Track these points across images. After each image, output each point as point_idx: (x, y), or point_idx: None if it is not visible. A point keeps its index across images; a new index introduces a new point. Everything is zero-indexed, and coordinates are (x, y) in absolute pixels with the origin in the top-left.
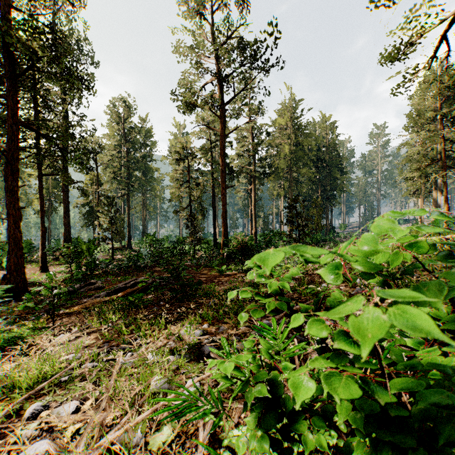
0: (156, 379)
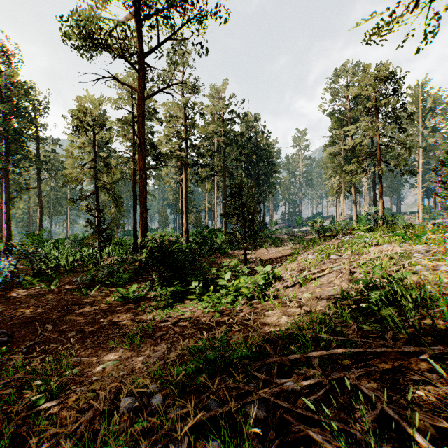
0: None
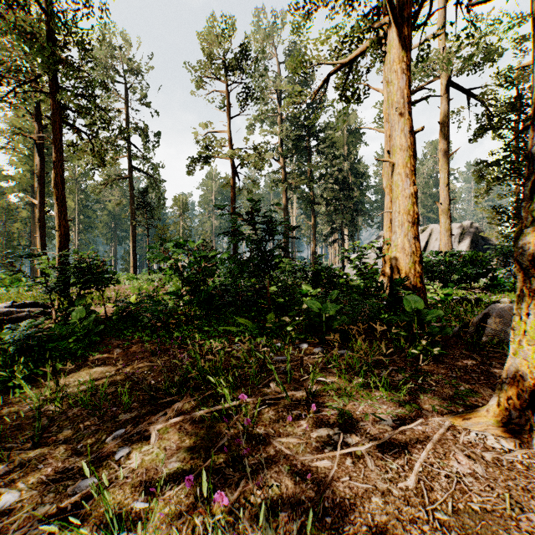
0: None
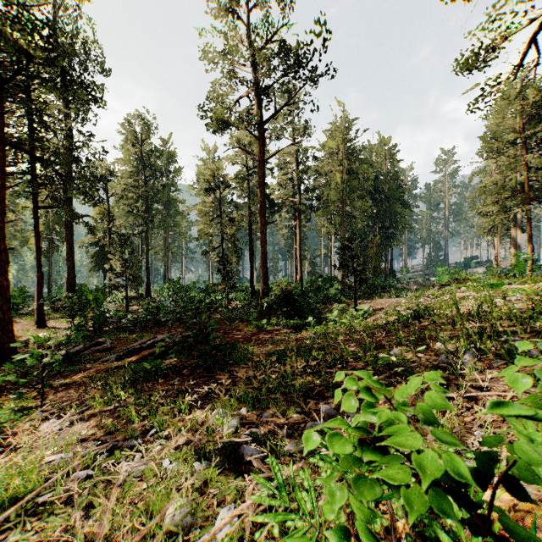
0: (173, 507)
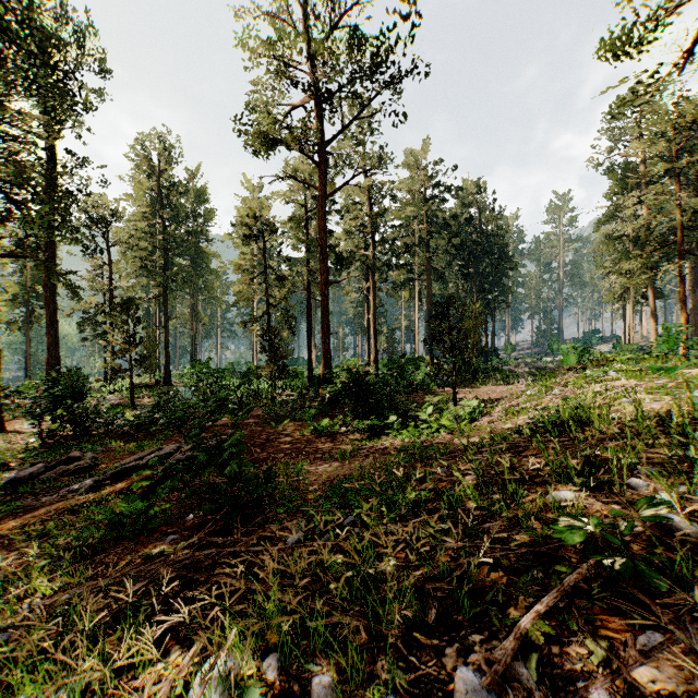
0: None
